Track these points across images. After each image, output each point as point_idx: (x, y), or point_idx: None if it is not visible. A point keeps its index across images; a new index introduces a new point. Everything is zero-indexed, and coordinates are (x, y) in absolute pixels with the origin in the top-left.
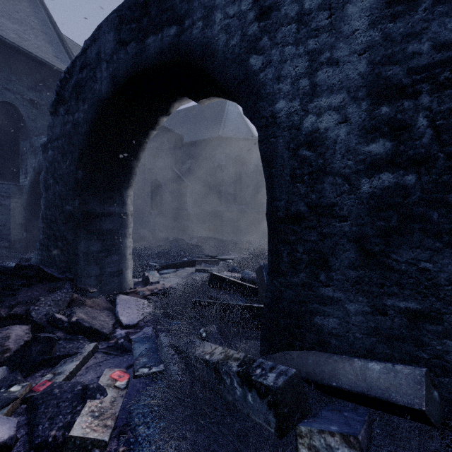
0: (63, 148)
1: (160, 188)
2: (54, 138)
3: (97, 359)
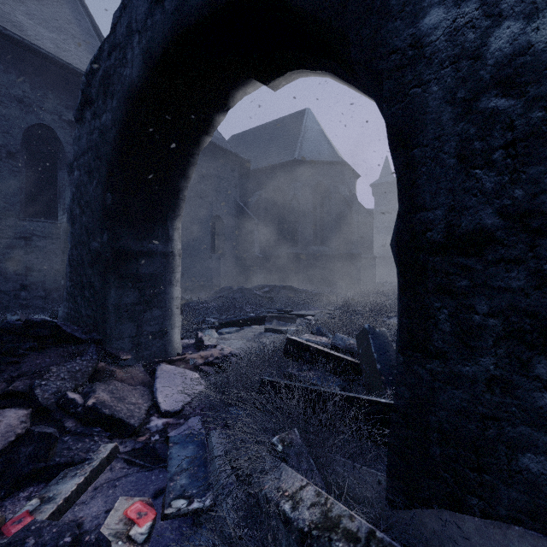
0: (90, 165)
1: (222, 226)
2: (80, 154)
3: (113, 473)
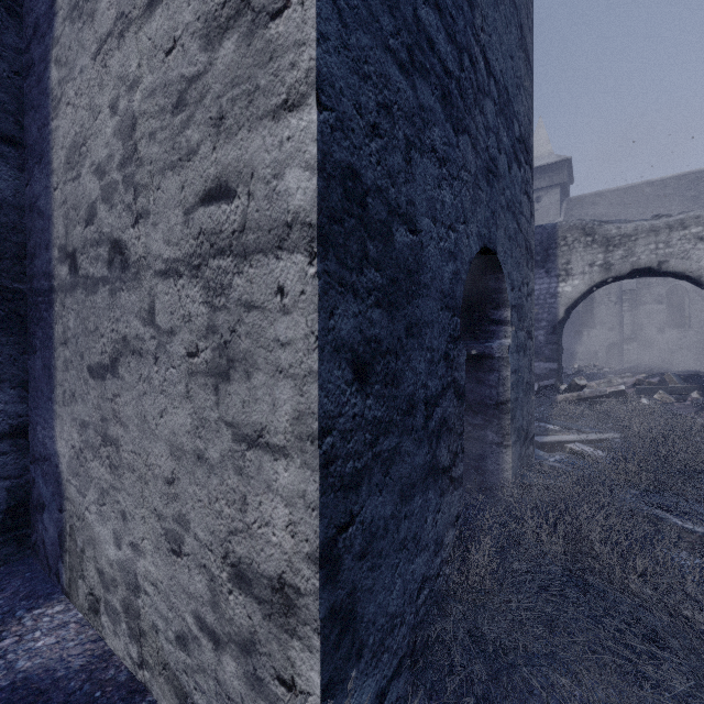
0: None
1: None
2: None
3: None
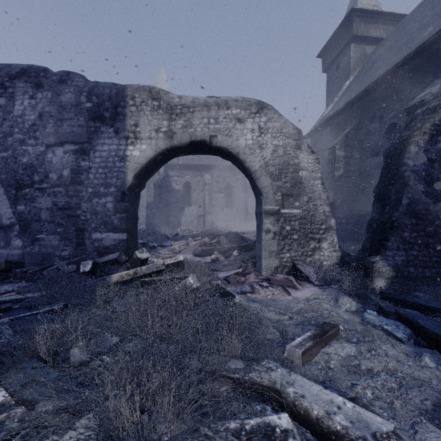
0: None
1: None
2: None
3: None
